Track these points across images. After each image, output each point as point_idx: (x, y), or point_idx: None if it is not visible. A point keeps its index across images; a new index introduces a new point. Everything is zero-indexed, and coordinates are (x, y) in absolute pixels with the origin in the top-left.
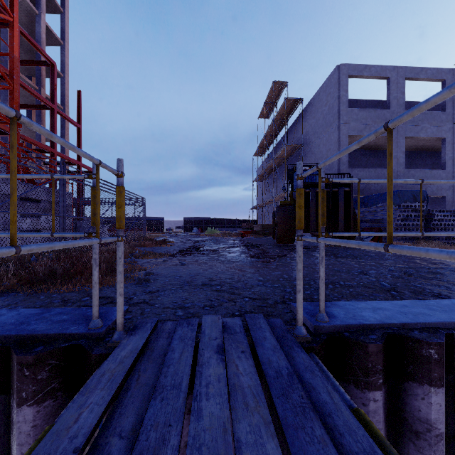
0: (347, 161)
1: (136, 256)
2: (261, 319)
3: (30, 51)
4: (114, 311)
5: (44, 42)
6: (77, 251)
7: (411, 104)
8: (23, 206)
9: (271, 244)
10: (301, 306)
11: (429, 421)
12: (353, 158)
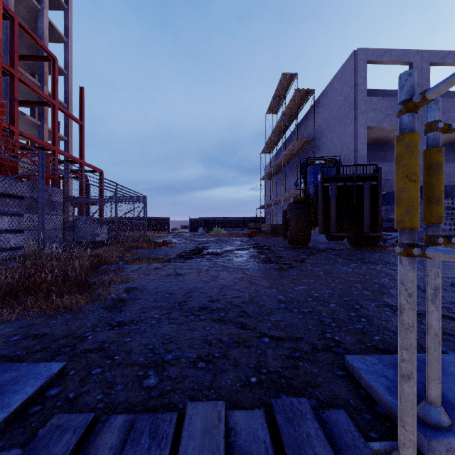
0: (365, 155)
1: (126, 261)
2: (310, 421)
3: (33, 47)
4: (34, 375)
5: (46, 38)
6: (49, 256)
7: None
8: (0, 203)
9: (282, 245)
10: (414, 413)
11: None
12: (370, 152)
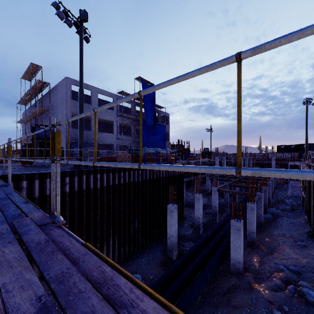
0: (71, 125)
1: None
2: None
3: None
4: None
5: None
6: None
7: (107, 102)
8: None
9: (18, 165)
10: None
11: (23, 186)
12: None
